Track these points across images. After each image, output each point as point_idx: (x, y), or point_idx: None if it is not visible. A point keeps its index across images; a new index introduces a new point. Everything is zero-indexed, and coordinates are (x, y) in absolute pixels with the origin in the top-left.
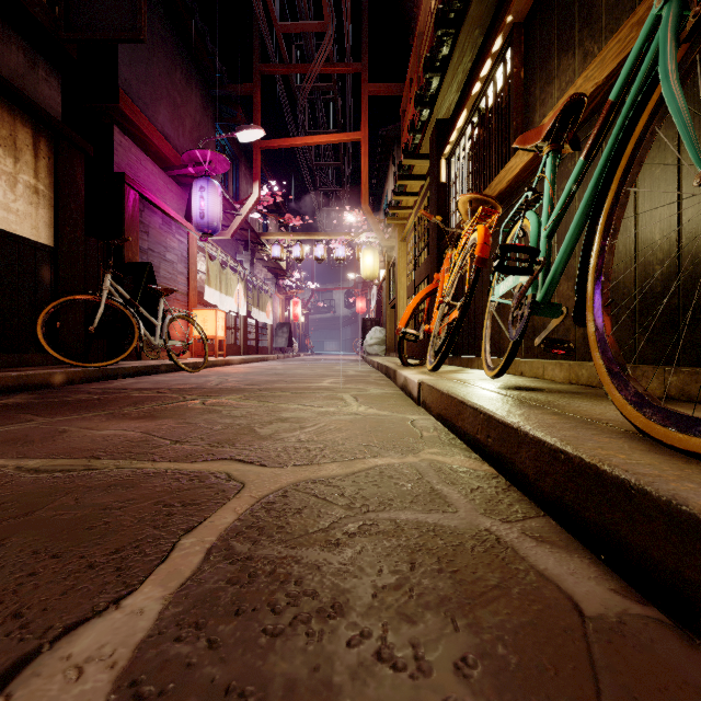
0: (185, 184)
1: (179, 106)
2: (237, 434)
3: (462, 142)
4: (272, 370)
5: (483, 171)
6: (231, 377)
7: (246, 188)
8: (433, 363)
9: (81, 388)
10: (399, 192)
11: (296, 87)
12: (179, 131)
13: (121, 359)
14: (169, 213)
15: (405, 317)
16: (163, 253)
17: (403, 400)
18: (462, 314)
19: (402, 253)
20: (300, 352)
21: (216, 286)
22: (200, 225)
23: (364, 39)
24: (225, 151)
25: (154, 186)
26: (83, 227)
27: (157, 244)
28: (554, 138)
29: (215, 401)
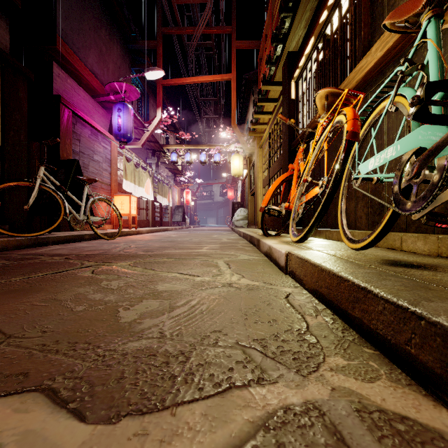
0: (109, 108)
1: (104, 53)
2: (93, 320)
3: (309, 66)
4: (167, 238)
5: (328, 82)
6: (135, 244)
7: (154, 115)
8: (298, 235)
9: (8, 254)
10: (258, 112)
11: (186, 44)
12: (104, 71)
13: (49, 231)
14: (95, 126)
15: (267, 197)
16: (92, 155)
17: (270, 267)
18: (334, 189)
19: (259, 156)
20: (191, 225)
21: (131, 179)
22: (118, 135)
23: (233, 10)
24: (138, 88)
25: (85, 108)
26: (26, 132)
27: (86, 149)
28: (437, 2)
29: (105, 268)
